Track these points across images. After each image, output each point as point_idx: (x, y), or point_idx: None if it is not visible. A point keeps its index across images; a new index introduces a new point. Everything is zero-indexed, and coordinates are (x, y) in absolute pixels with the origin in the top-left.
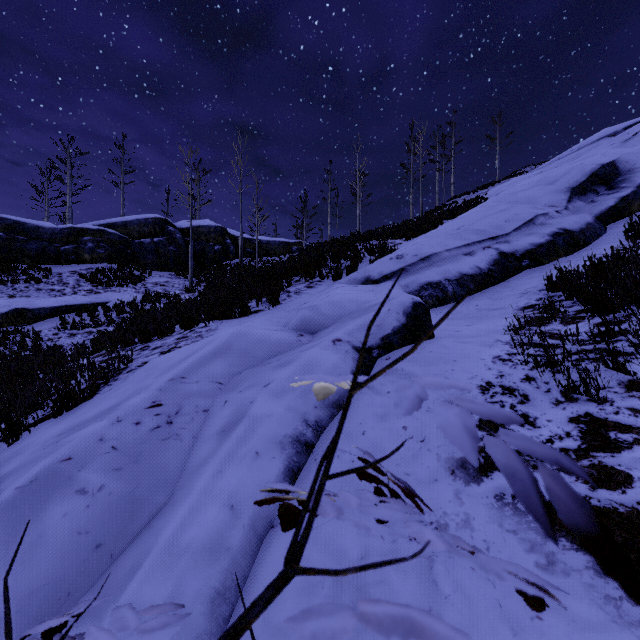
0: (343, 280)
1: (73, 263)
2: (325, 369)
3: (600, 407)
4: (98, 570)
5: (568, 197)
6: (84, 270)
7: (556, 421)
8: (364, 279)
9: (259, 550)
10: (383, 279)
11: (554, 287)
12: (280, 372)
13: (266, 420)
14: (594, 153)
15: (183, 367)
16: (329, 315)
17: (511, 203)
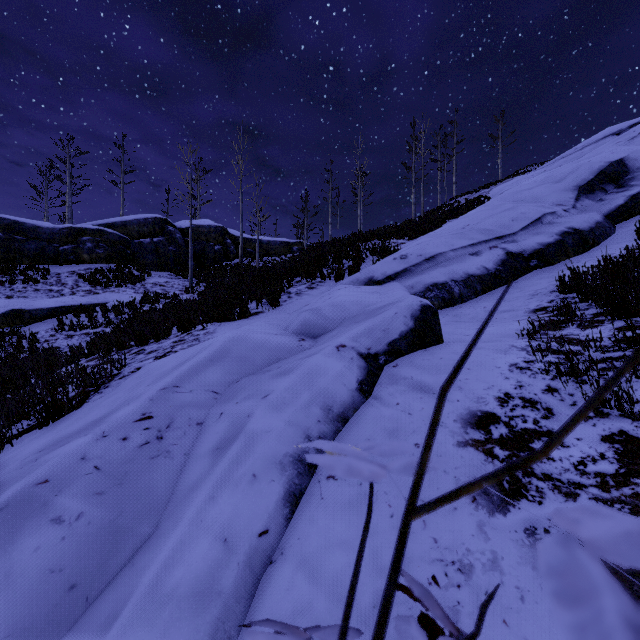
0: (345, 281)
1: (72, 263)
2: (329, 378)
3: (636, 424)
4: (70, 617)
5: (576, 195)
6: (83, 270)
7: (587, 440)
8: (367, 280)
9: (256, 591)
10: (387, 280)
11: (567, 288)
12: (280, 381)
13: (265, 437)
14: (601, 151)
15: (177, 375)
16: (332, 318)
17: (517, 202)
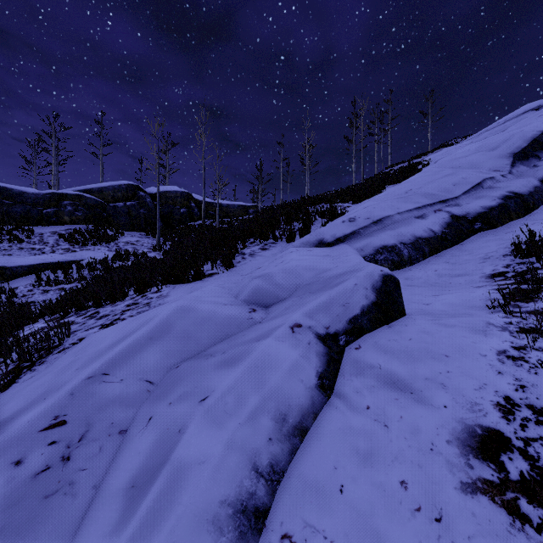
0: (296, 243)
1: (54, 224)
2: (282, 373)
3: None
4: None
5: (511, 162)
6: (63, 231)
7: None
8: (317, 242)
9: None
10: (336, 242)
11: (523, 253)
12: (223, 376)
13: (196, 472)
14: (530, 122)
15: (108, 358)
16: (284, 286)
17: (455, 168)
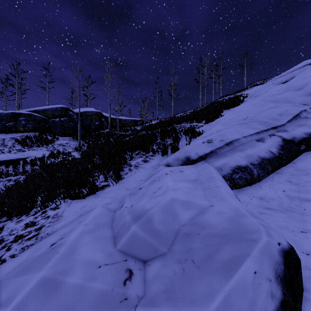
0: (169, 158)
1: (13, 132)
2: None
3: None
4: None
5: None
6: (19, 137)
7: None
8: (185, 158)
9: None
10: (199, 159)
11: None
12: None
13: None
14: None
15: None
16: (163, 234)
17: (274, 102)
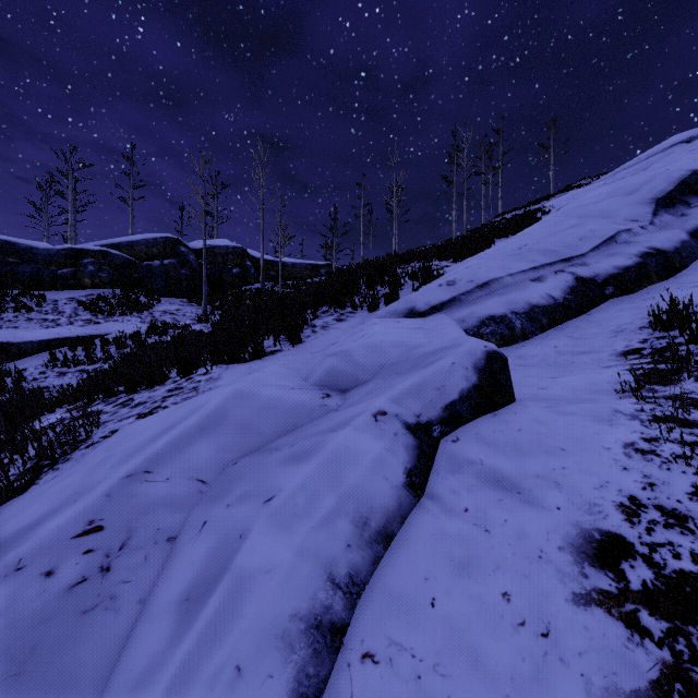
0: (381, 312)
1: (72, 289)
2: (363, 469)
3: None
4: None
5: (653, 210)
6: (83, 297)
7: None
8: (407, 311)
9: None
10: (431, 311)
11: (664, 325)
12: (292, 473)
13: (261, 582)
14: (677, 158)
15: (151, 453)
16: (366, 365)
17: (582, 217)
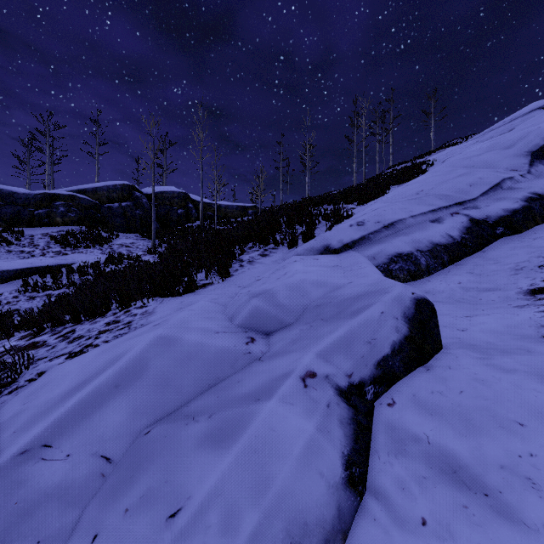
0: (300, 249)
1: (46, 226)
2: (293, 464)
3: None
4: None
5: (529, 161)
6: (55, 232)
7: None
8: (323, 248)
9: None
10: (344, 248)
11: None
12: (206, 468)
13: None
14: None
15: (55, 419)
16: (289, 307)
17: (467, 167)
